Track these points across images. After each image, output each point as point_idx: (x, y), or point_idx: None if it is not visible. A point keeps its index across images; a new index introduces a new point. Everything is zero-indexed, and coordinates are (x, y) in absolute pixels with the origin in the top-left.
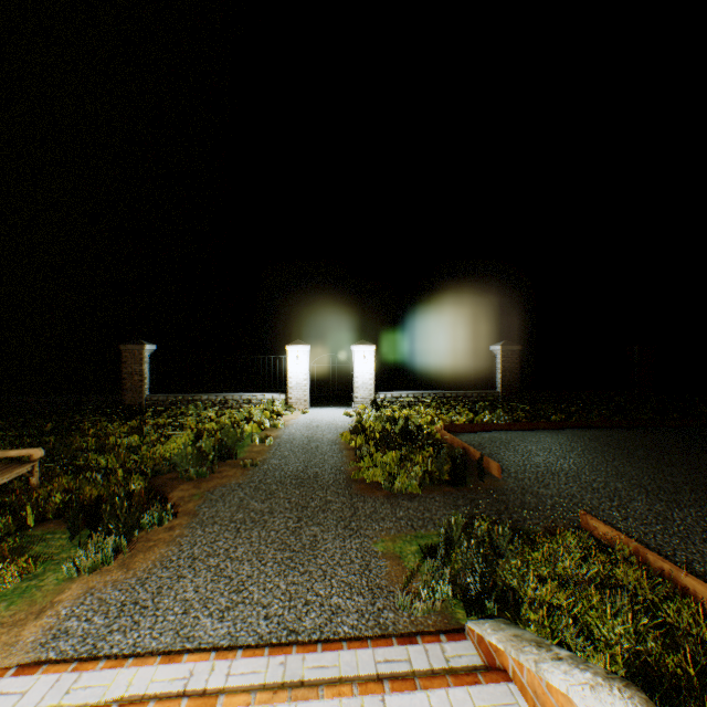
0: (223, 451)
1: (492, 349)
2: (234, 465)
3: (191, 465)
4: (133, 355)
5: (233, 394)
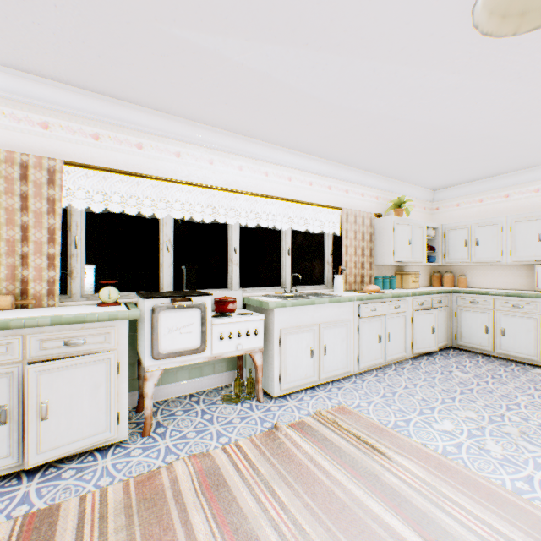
0: None
1: (182, 268)
2: None
3: None
4: None
5: None
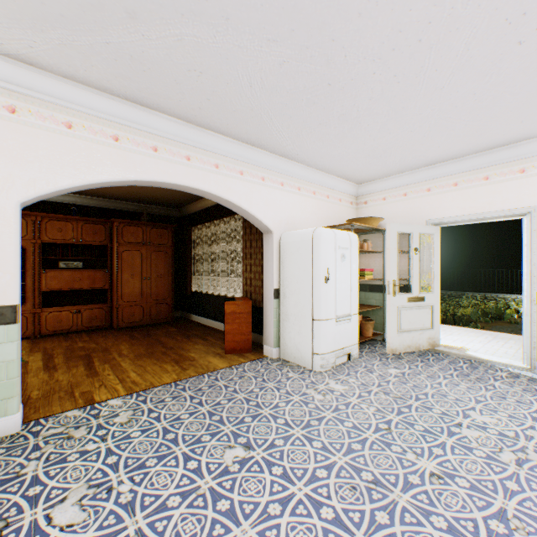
0: (494, 315)
1: None
2: (502, 322)
3: (479, 317)
4: None
5: (490, 294)
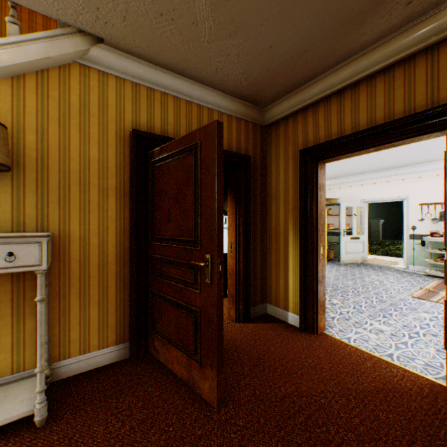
0: None
1: None
2: None
3: None
4: (374, 224)
5: None
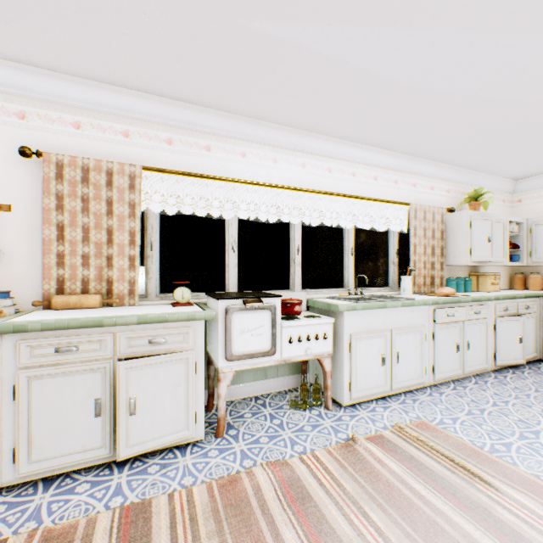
0: None
1: None
2: None
3: None
4: None
5: None
